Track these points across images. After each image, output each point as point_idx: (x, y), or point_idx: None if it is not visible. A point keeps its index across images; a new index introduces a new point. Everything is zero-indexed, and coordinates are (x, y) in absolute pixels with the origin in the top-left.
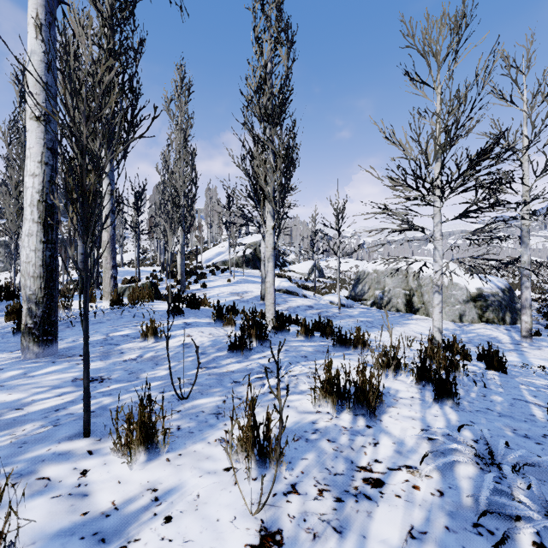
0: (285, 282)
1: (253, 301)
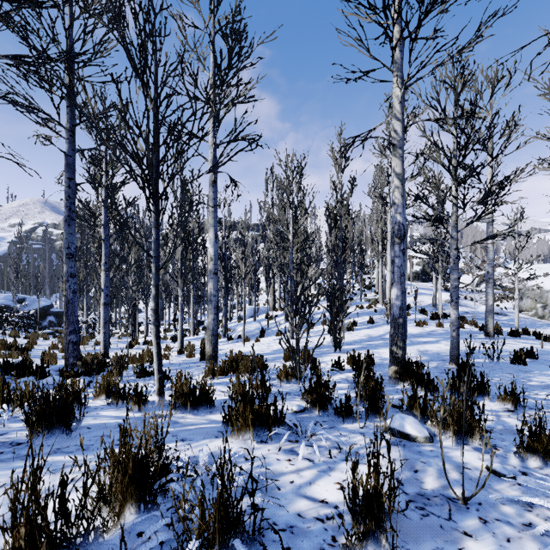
0: (449, 295)
1: (428, 307)
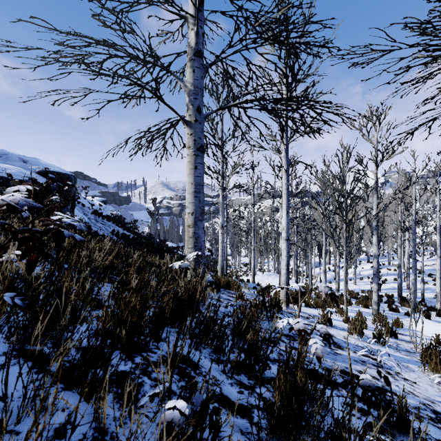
0: None
1: None
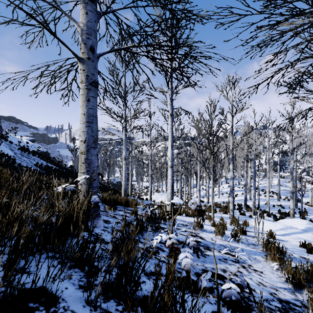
0: None
1: None
